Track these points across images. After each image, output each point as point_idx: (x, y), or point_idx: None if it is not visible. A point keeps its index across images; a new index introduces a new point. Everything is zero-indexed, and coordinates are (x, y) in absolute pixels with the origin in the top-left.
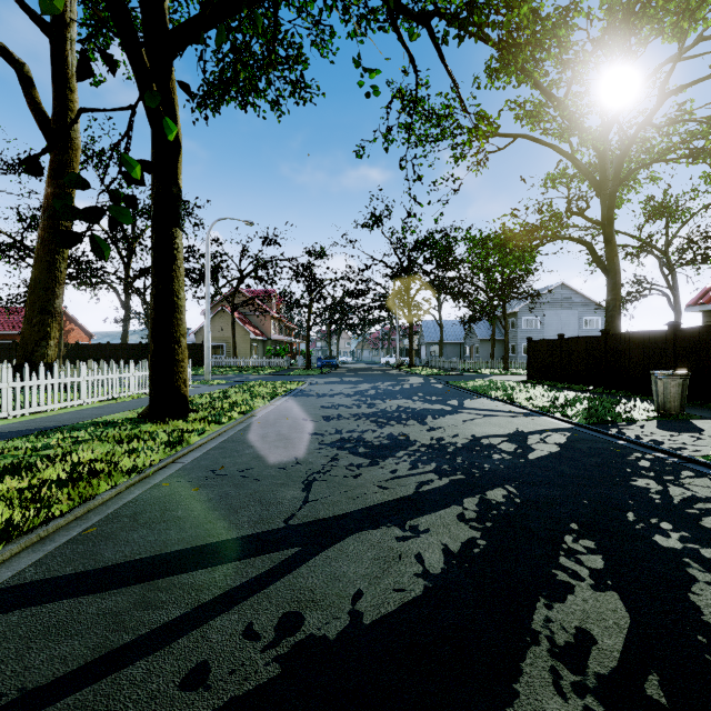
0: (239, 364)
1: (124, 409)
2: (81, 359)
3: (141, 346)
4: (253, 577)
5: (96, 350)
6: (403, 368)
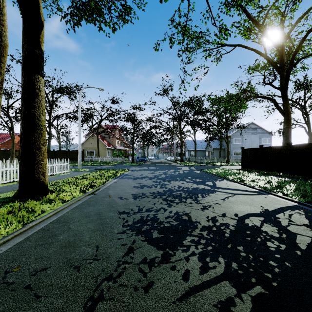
0: (100, 160)
1: (11, 189)
2: None
3: (54, 151)
4: None
5: None
6: (178, 162)
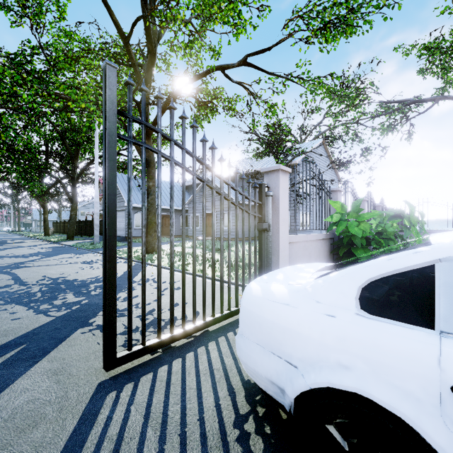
0: None
1: None
2: None
3: None
4: None
5: None
6: (14, 232)
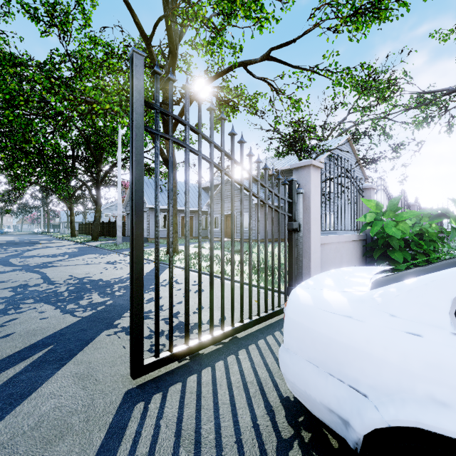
0: None
1: None
2: None
3: None
4: (6, 240)
5: None
6: (44, 233)
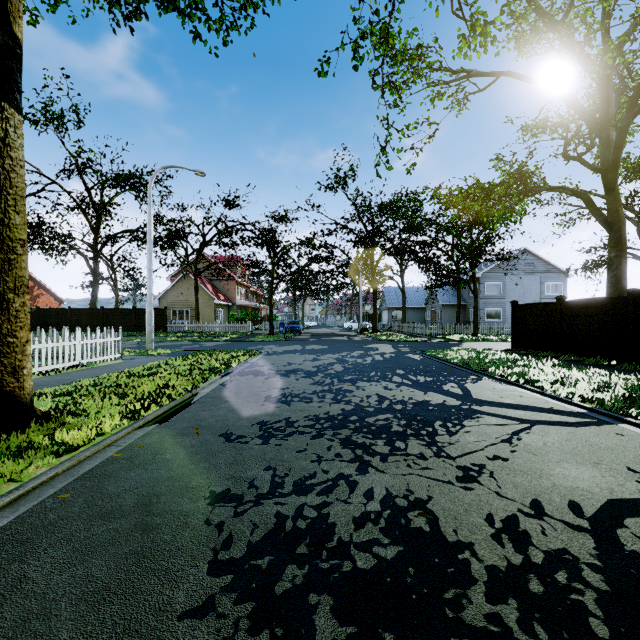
0: (201, 330)
1: None
2: (42, 324)
3: (102, 311)
4: None
5: (56, 315)
6: (367, 333)
